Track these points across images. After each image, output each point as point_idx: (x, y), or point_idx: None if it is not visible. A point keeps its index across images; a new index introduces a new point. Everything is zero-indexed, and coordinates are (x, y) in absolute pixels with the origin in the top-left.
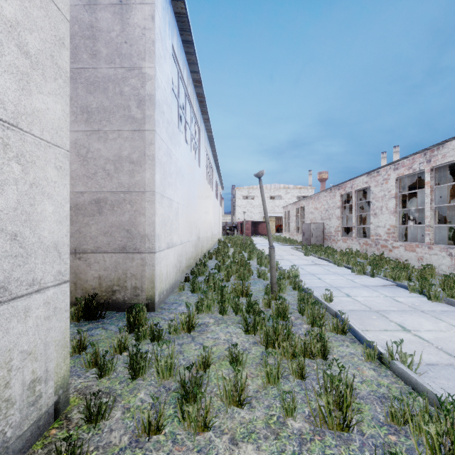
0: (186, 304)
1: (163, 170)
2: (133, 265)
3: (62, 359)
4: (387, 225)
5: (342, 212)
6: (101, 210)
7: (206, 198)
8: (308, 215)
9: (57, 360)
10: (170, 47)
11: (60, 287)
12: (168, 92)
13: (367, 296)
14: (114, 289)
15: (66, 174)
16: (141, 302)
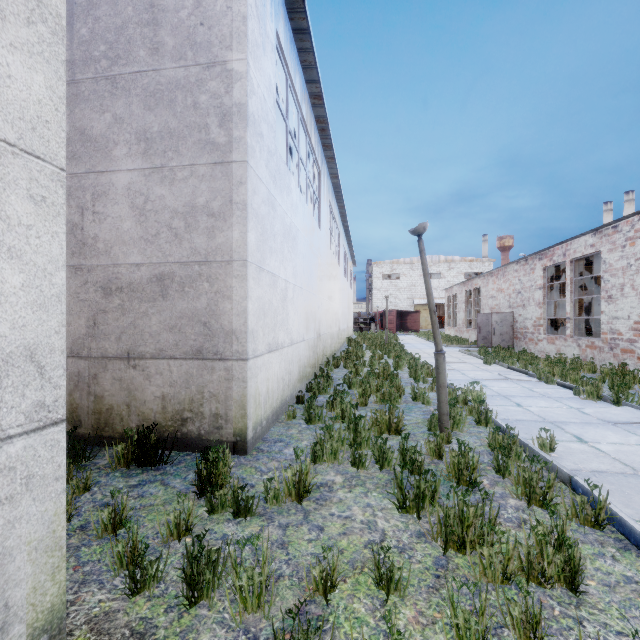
0: (295, 452)
1: (260, 228)
2: (213, 379)
3: (49, 574)
4: (634, 316)
5: (546, 296)
6: (165, 292)
7: (330, 276)
8: (486, 301)
9: (36, 578)
10: (274, 35)
11: (41, 434)
12: (269, 105)
13: (618, 442)
14: (185, 417)
15: (58, 214)
16: (225, 439)
